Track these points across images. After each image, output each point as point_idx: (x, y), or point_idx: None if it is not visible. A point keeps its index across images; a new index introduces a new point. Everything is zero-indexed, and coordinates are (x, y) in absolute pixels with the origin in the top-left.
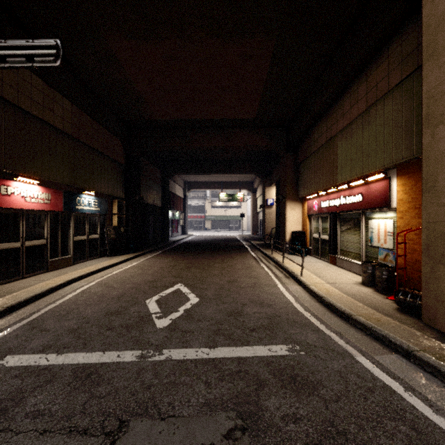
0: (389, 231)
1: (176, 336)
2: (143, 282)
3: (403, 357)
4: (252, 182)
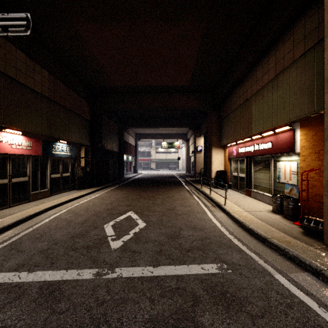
0: (293, 170)
1: (127, 256)
2: (103, 210)
3: (313, 274)
4: (186, 134)
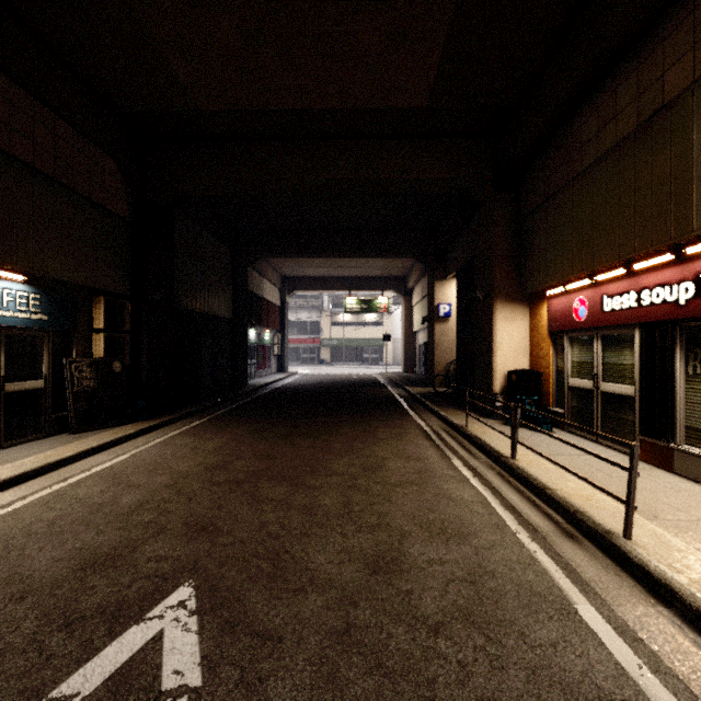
0: None
1: None
2: (55, 572)
3: None
4: (403, 278)
